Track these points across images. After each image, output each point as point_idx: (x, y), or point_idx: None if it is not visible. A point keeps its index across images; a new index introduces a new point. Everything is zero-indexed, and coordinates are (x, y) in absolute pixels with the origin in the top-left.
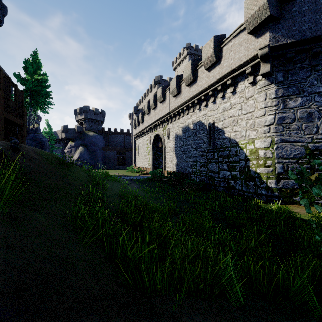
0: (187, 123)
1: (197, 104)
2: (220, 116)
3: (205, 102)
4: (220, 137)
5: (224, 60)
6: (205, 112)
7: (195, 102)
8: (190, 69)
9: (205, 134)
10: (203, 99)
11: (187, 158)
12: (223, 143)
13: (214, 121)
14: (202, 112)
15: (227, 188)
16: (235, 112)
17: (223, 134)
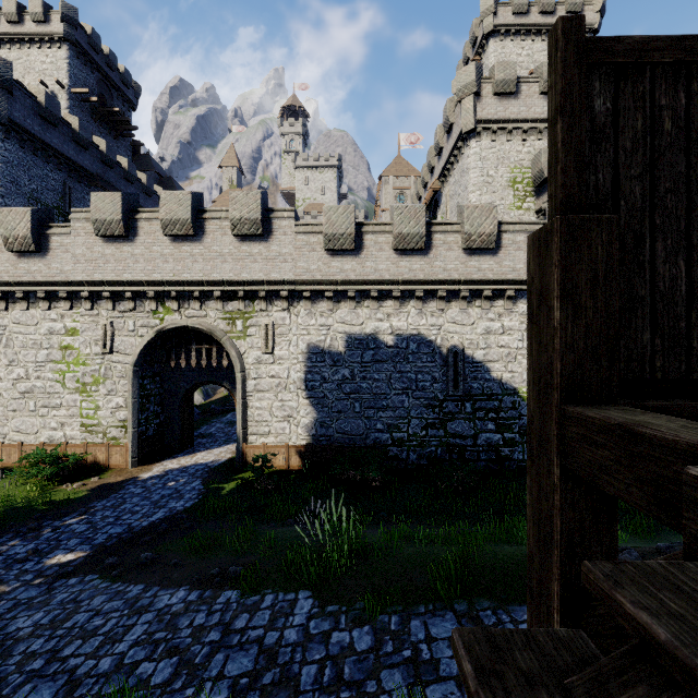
0: (371, 327)
1: (419, 299)
2: (479, 340)
3: (441, 302)
4: (479, 375)
5: (505, 254)
6: (437, 322)
7: (418, 295)
8: (424, 224)
9: (437, 364)
10: (440, 297)
11: (374, 411)
12: (487, 386)
13: (464, 344)
14: (429, 320)
15: (495, 461)
16: (511, 341)
17: (485, 372)
